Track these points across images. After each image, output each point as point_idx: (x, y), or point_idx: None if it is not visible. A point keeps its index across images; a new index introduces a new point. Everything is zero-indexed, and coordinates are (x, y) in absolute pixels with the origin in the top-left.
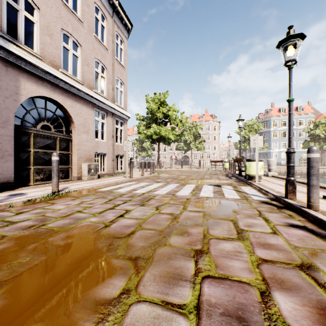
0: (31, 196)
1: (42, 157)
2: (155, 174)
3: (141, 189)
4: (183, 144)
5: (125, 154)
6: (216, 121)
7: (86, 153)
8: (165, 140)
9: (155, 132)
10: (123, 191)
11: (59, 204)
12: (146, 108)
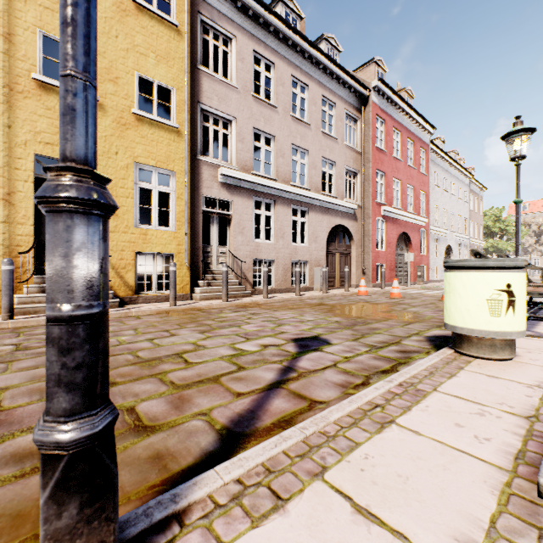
0: None
1: None
2: None
3: None
4: None
5: None
6: None
7: None
8: (501, 252)
9: (492, 246)
10: None
11: None
12: None
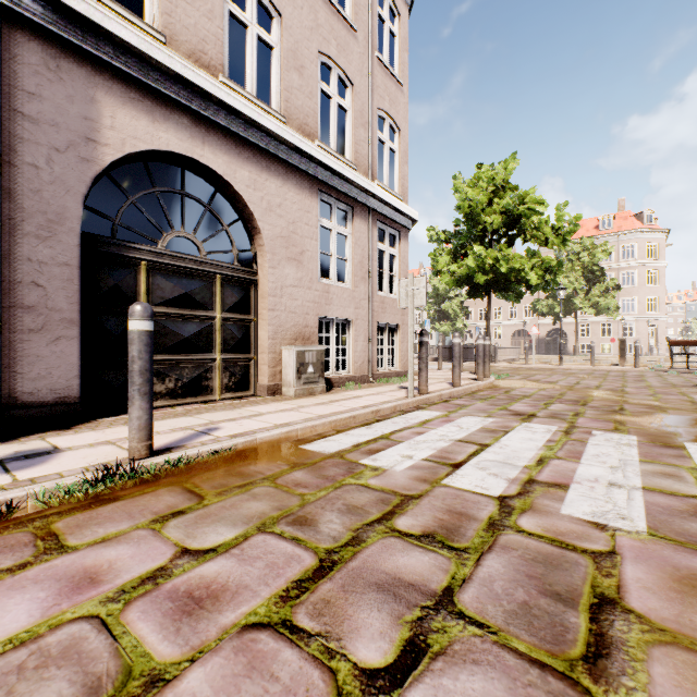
0: (33, 477)
1: (170, 330)
2: (492, 382)
3: (475, 458)
4: (552, 300)
5: (403, 322)
6: (656, 231)
7: (296, 319)
8: (508, 287)
9: (481, 265)
10: (396, 466)
11: (63, 560)
12: (456, 207)
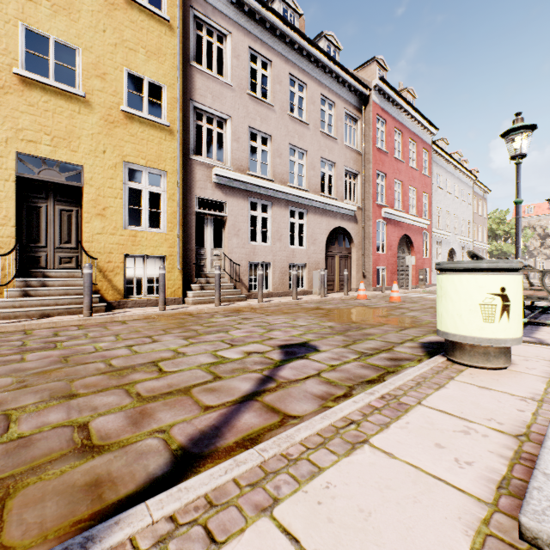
0: None
1: None
2: None
3: None
4: None
5: None
6: None
7: None
8: (505, 255)
9: (496, 249)
10: None
11: None
12: None
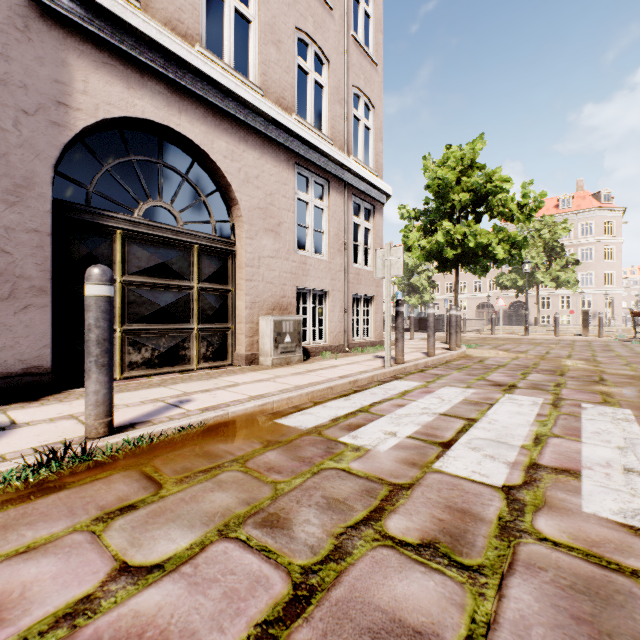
0: None
1: (146, 299)
2: (464, 352)
3: (464, 436)
4: (515, 274)
5: (377, 293)
6: (613, 210)
7: (273, 290)
8: (475, 261)
9: (450, 240)
10: (380, 445)
11: None
12: (426, 185)
